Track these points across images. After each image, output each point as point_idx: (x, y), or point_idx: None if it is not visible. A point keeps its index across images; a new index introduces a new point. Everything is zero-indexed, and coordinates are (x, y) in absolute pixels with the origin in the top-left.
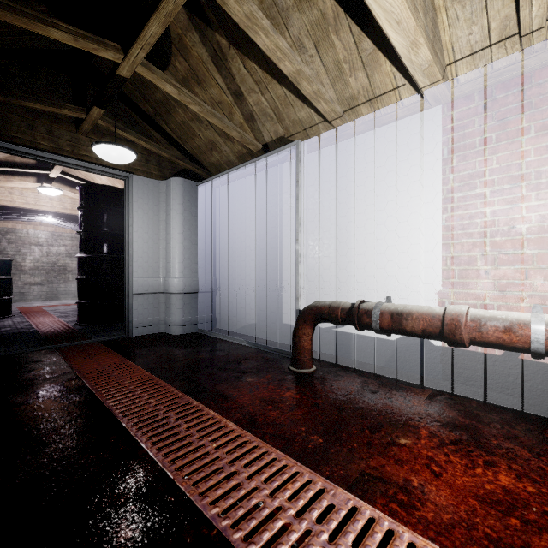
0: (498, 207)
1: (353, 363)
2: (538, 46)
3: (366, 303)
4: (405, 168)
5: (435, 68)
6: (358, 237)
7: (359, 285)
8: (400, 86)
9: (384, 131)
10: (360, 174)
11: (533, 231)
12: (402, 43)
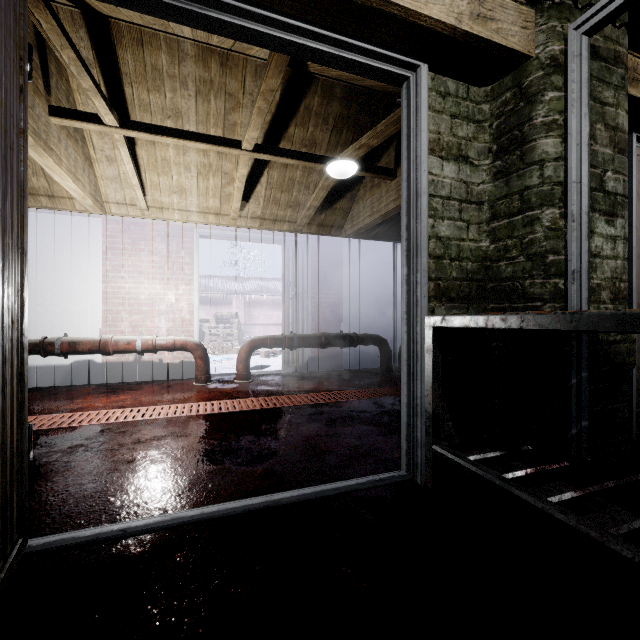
0: (132, 285)
1: (32, 388)
2: (147, 215)
3: (50, 338)
4: (77, 249)
5: (97, 207)
6: (36, 291)
7: (37, 328)
8: (74, 199)
9: (61, 218)
10: (39, 243)
11: (147, 299)
12: (77, 195)
